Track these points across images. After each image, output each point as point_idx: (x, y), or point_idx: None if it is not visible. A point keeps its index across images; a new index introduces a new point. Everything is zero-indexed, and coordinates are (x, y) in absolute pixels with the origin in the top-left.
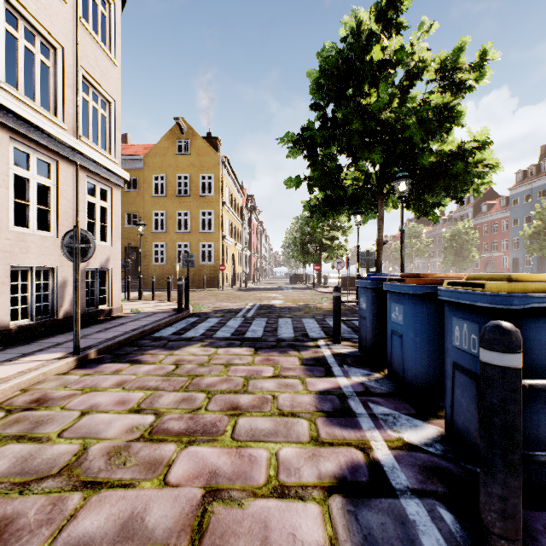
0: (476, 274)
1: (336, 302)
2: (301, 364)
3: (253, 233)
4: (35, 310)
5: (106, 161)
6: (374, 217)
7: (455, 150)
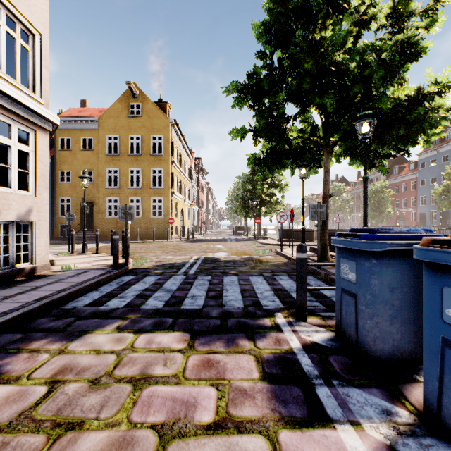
0: None
1: (301, 266)
2: (262, 378)
3: (201, 191)
4: None
5: (22, 96)
6: (315, 172)
7: (414, 93)
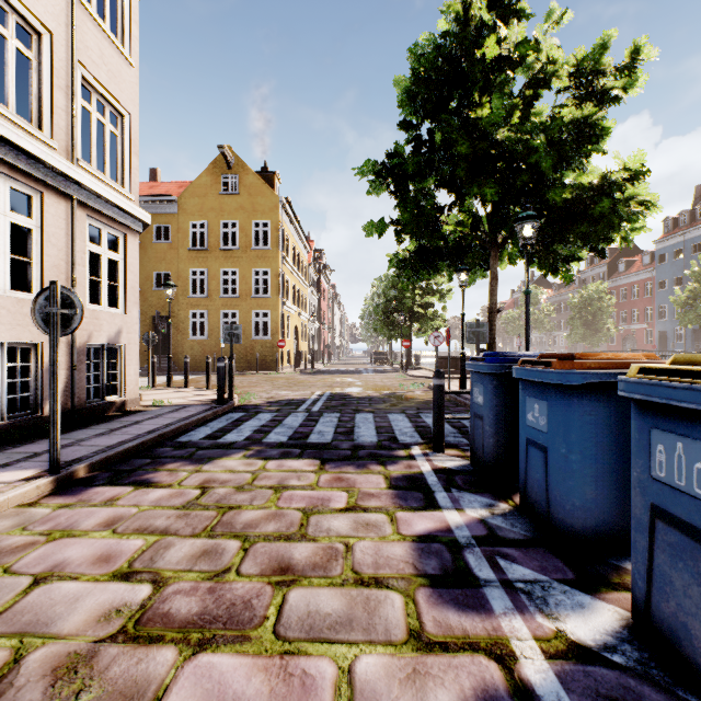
0: (693, 355)
1: (438, 393)
2: (389, 487)
3: (323, 299)
4: (23, 401)
5: (115, 196)
6: (483, 277)
7: (598, 182)
